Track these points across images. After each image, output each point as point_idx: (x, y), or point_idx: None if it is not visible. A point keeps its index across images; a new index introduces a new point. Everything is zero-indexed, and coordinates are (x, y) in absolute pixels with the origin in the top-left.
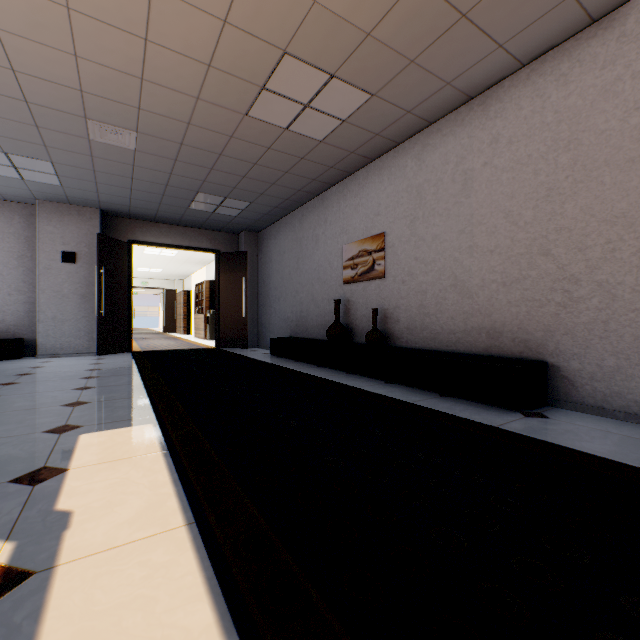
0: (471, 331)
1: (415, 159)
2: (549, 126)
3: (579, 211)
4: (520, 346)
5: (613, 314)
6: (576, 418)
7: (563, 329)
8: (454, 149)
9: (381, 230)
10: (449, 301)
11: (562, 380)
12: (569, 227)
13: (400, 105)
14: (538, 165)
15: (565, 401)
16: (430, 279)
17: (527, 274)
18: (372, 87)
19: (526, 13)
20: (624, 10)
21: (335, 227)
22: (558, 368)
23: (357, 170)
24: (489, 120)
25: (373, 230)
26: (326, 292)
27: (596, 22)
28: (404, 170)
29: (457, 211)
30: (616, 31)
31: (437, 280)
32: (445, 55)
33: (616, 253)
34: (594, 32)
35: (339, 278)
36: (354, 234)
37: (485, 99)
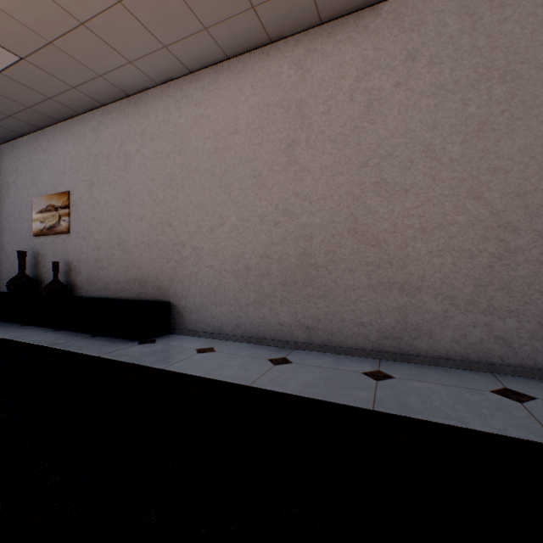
0: (130, 281)
1: (93, 131)
2: (172, 134)
3: (186, 198)
4: (157, 292)
5: (200, 269)
6: (175, 340)
7: (178, 279)
8: (119, 132)
9: (67, 189)
10: (116, 257)
11: (178, 314)
12: (181, 208)
13: (61, 78)
14: (167, 160)
15: (179, 329)
16: (104, 237)
17: (161, 239)
18: (17, 50)
19: (138, 45)
20: (204, 73)
21: (26, 178)
22: (176, 306)
23: (46, 127)
24: (141, 117)
25: (60, 187)
26: (17, 243)
27: (193, 73)
28: (85, 139)
29: (121, 183)
30: (201, 84)
31: (108, 239)
32: (84, 50)
33: (201, 229)
34: (192, 79)
35: (30, 230)
36: (44, 188)
37: (138, 100)
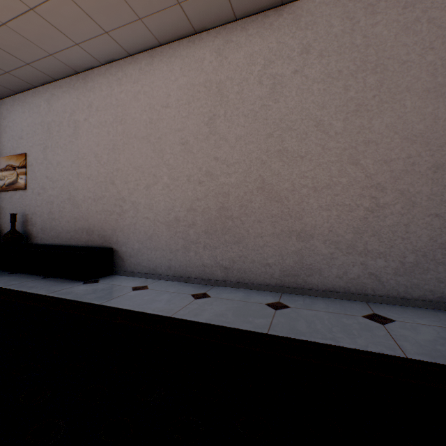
0: (79, 230)
1: (47, 102)
2: (114, 107)
3: (126, 160)
4: (102, 239)
5: (138, 220)
6: (116, 280)
7: (120, 228)
8: (70, 103)
9: (24, 151)
10: (67, 210)
11: (119, 258)
12: (122, 169)
13: (16, 55)
14: (110, 128)
15: (121, 270)
16: (56, 193)
17: (105, 194)
18: None
19: (82, 30)
20: (141, 56)
21: None
22: (118, 251)
23: (5, 97)
24: (88, 91)
25: (18, 150)
26: None
27: (132, 56)
28: (40, 108)
29: (71, 147)
30: (139, 65)
31: (60, 194)
32: (34, 32)
33: (139, 186)
34: (131, 61)
35: None
36: (3, 150)
37: (86, 76)
